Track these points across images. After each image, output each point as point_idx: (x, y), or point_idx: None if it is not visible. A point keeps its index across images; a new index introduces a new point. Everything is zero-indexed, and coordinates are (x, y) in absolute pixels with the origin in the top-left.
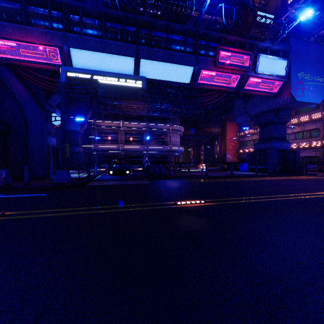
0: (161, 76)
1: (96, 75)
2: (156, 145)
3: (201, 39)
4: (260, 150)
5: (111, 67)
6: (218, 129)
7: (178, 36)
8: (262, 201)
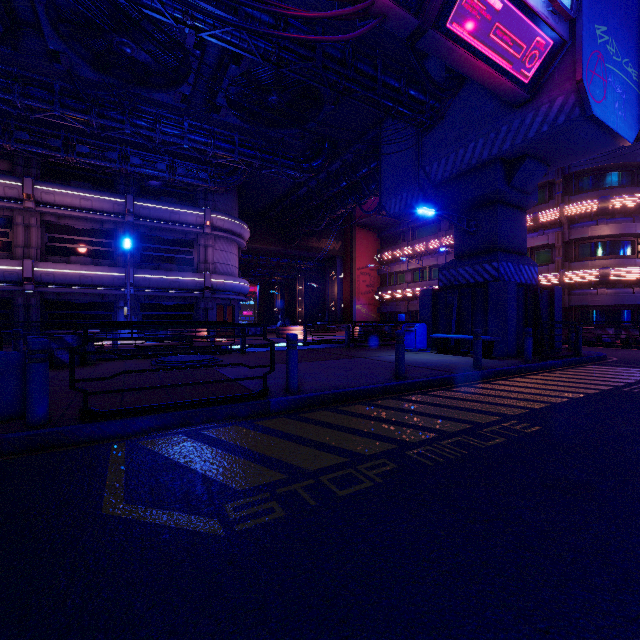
0: None
1: None
2: (161, 269)
3: None
4: (460, 284)
5: None
6: (336, 245)
7: None
8: None
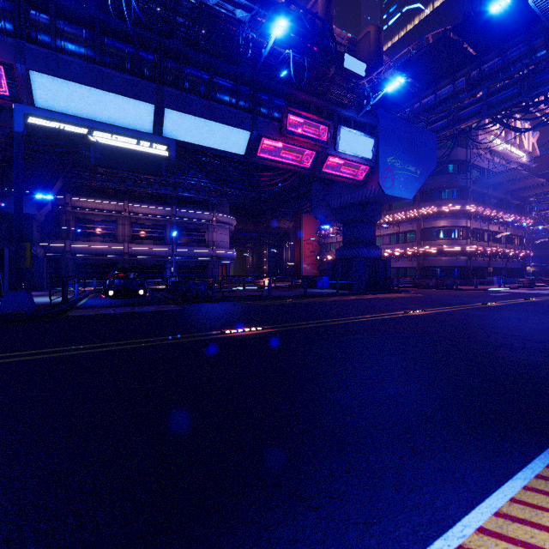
0: (200, 139)
1: (86, 128)
2: (189, 245)
3: (262, 91)
4: (344, 258)
5: (111, 113)
6: (290, 224)
7: (227, 81)
8: (332, 324)
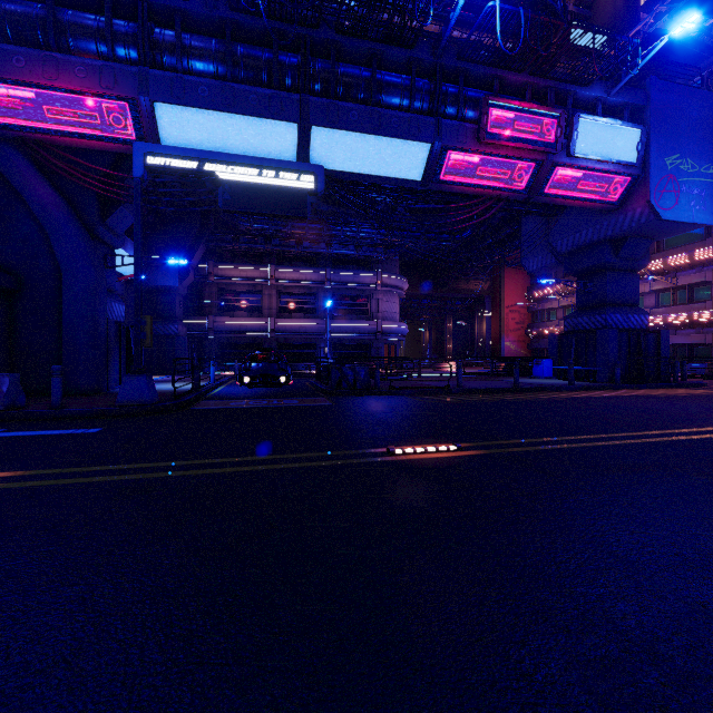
0: (358, 165)
1: (212, 163)
2: (346, 318)
3: (448, 82)
4: (579, 329)
5: (245, 144)
6: (484, 285)
7: (396, 74)
8: (591, 446)
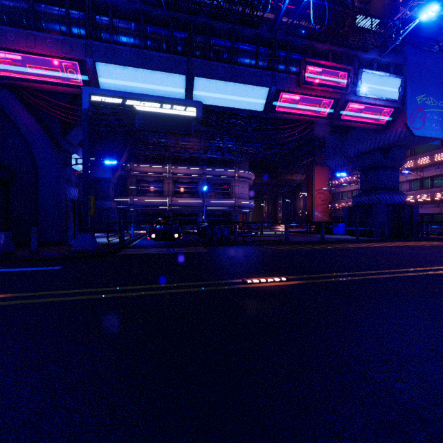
0: (224, 101)
1: (132, 100)
2: (216, 198)
3: (280, 49)
4: (362, 204)
5: (153, 88)
6: (302, 177)
7: (247, 44)
8: (371, 278)
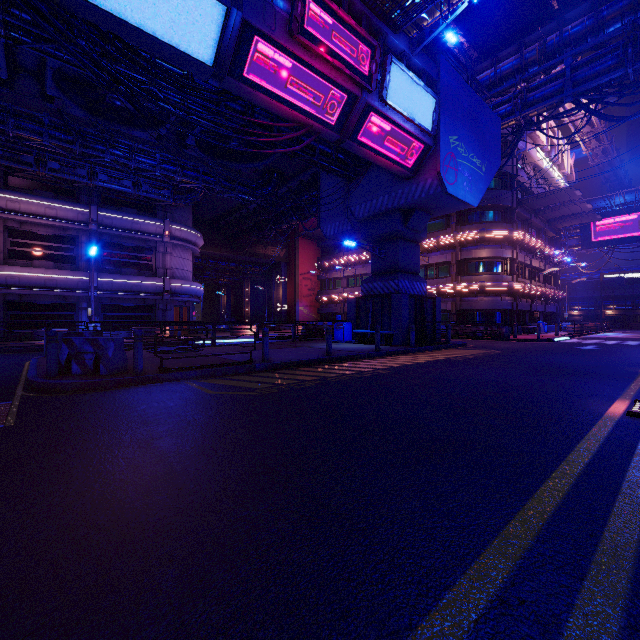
0: None
1: None
2: (122, 273)
3: None
4: (375, 294)
5: None
6: (281, 252)
7: None
8: None
